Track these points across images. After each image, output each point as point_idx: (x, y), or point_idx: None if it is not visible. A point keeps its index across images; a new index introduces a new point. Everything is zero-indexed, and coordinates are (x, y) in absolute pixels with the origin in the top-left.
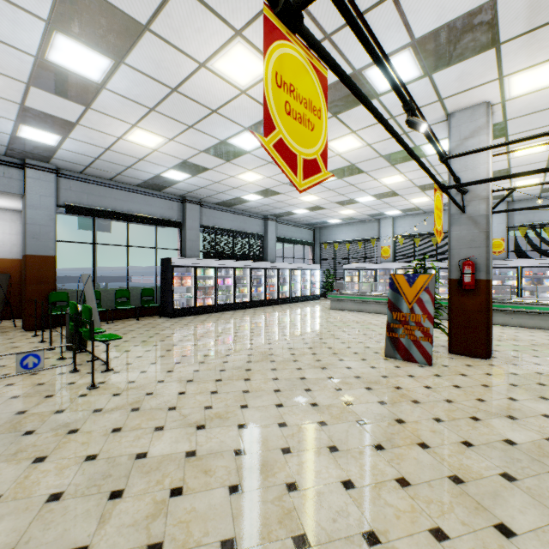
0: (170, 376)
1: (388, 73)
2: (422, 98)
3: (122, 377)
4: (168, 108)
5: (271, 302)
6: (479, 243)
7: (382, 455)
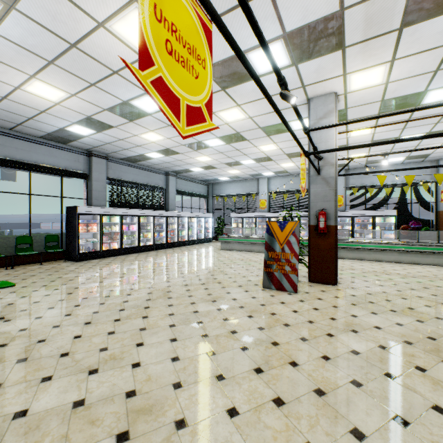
0: (67, 320)
1: (266, 47)
2: (290, 83)
3: (12, 326)
4: (68, 63)
5: (172, 245)
6: (330, 198)
7: (261, 377)
